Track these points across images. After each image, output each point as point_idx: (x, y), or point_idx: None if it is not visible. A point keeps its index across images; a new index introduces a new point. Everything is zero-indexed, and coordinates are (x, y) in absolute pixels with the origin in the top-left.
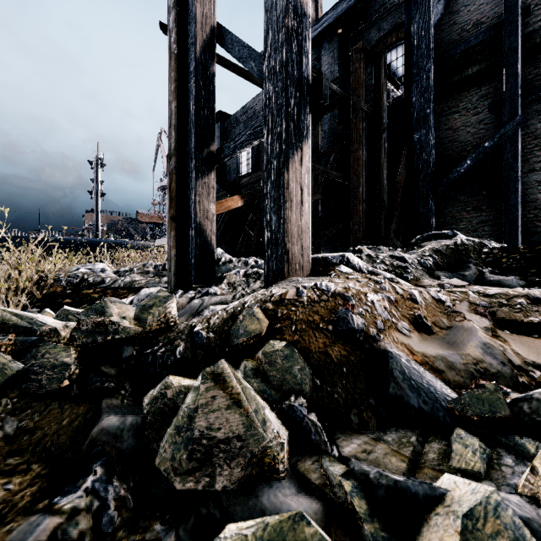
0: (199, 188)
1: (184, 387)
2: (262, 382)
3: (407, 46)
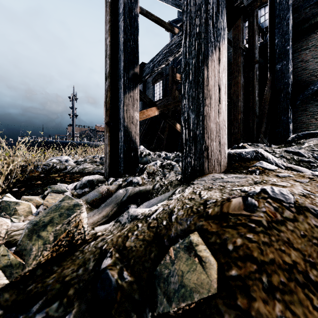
0: (126, 100)
1: None
2: None
3: (270, 5)
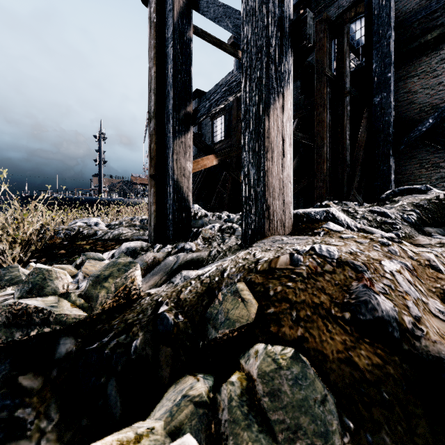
0: (177, 147)
1: None
2: (261, 436)
3: (367, 17)
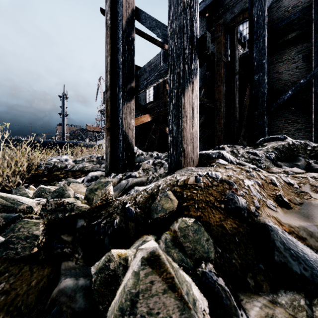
0: (125, 110)
1: (123, 259)
2: (179, 252)
3: (250, 22)
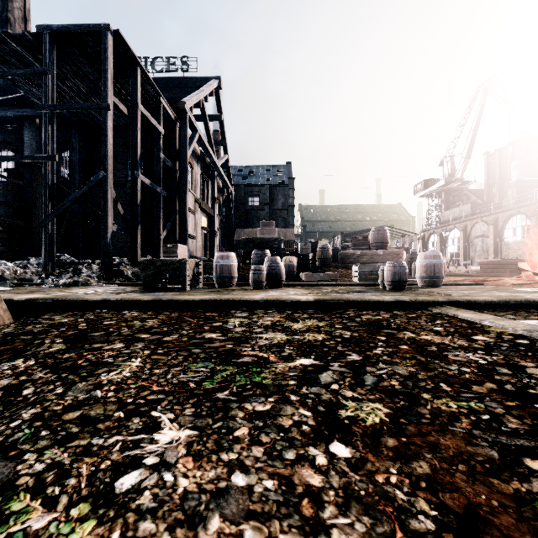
0: None
1: None
2: None
3: (71, 163)
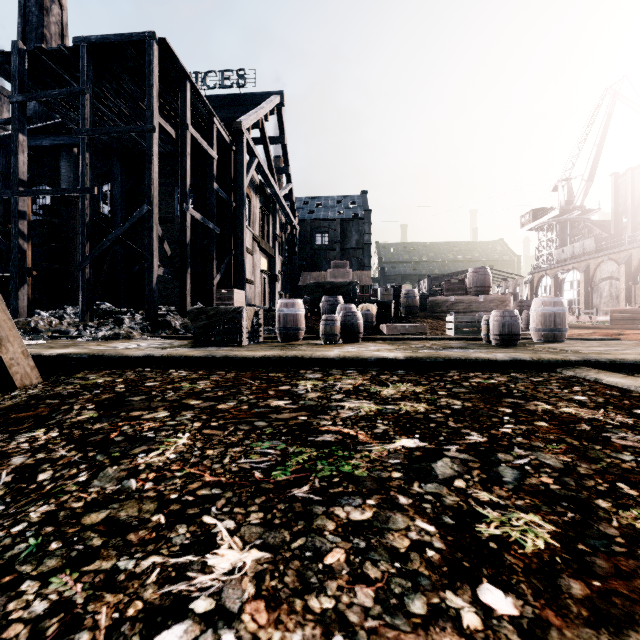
0: None
1: None
2: None
3: (112, 197)
